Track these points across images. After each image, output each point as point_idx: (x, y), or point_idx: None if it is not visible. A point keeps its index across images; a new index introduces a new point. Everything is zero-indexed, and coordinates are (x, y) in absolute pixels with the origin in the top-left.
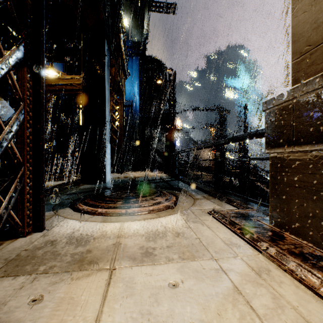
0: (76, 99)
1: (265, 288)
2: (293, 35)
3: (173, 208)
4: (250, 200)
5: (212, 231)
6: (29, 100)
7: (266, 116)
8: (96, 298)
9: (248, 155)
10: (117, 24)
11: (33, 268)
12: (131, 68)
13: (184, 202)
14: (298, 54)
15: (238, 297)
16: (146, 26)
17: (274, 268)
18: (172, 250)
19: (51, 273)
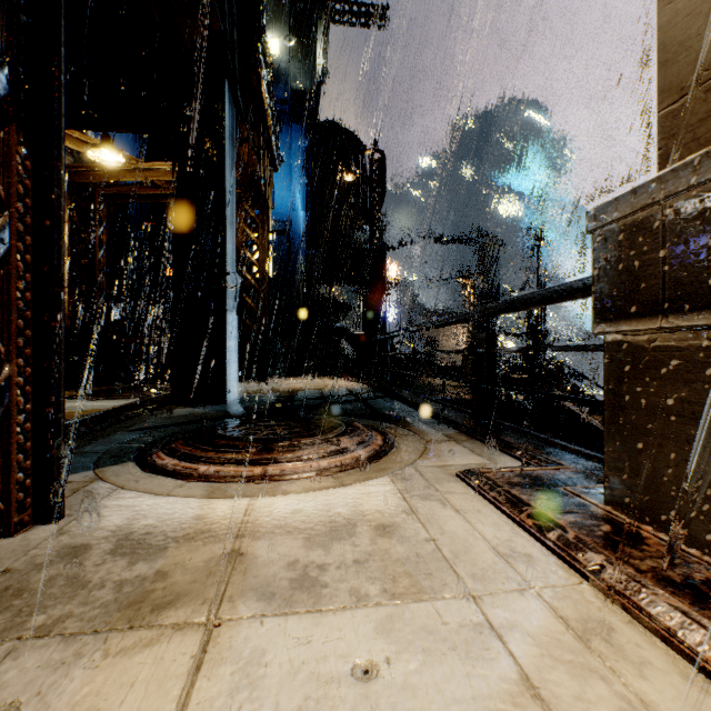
0: (166, 218)
1: (602, 682)
2: (663, 46)
3: (375, 462)
4: (555, 445)
5: (467, 522)
6: (22, 204)
7: (596, 244)
8: (159, 710)
9: (547, 341)
10: (253, 46)
11: (13, 621)
12: (289, 148)
13: (402, 449)
14: (674, 93)
15: (535, 709)
16: (320, 56)
17: (622, 621)
18: (368, 571)
19: (56, 637)
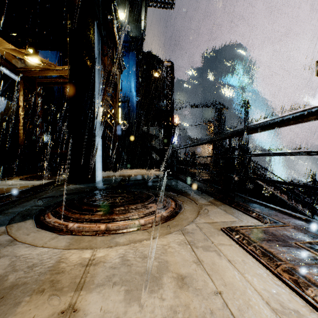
0: None
1: None
2: None
3: (172, 220)
4: (277, 210)
5: (239, 273)
6: None
7: None
8: None
9: (249, 152)
10: (109, 6)
11: None
12: (128, 63)
13: (186, 210)
14: None
15: None
16: (143, 21)
17: None
18: None
19: None
